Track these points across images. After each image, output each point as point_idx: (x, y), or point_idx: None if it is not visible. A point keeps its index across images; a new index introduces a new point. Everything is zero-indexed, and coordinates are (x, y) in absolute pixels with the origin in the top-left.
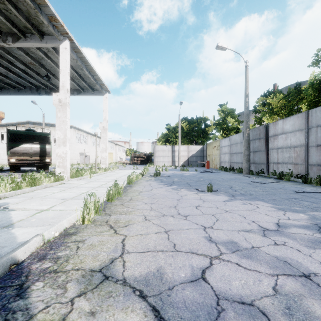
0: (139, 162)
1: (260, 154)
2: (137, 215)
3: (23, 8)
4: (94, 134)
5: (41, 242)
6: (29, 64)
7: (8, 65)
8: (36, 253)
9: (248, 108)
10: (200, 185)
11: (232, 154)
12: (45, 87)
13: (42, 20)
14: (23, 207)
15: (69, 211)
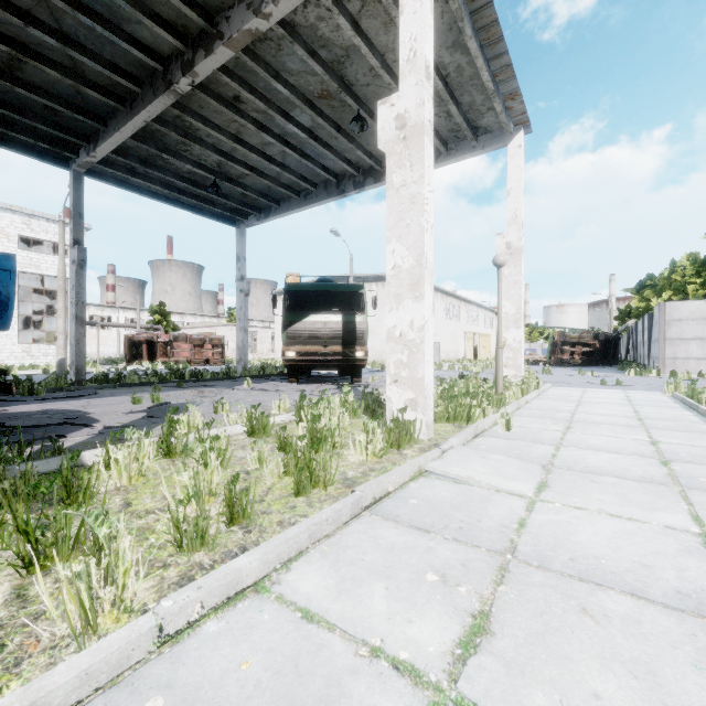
0: (577, 358)
1: None
2: None
3: None
4: (447, 291)
5: None
6: (320, 100)
7: (282, 130)
8: None
9: None
10: None
11: None
12: (354, 170)
13: None
14: None
15: None
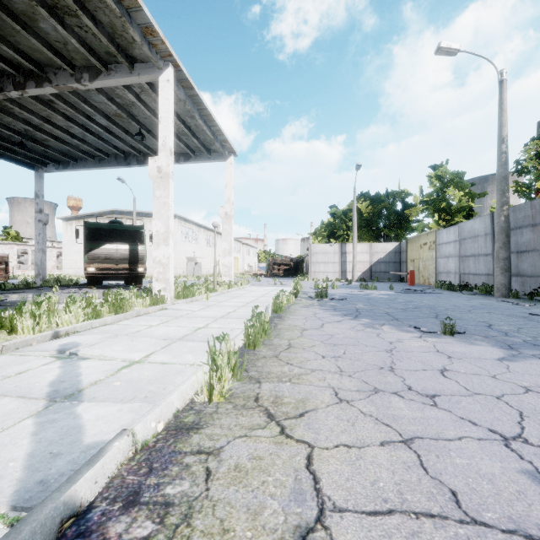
0: (282, 272)
1: (535, 256)
2: (316, 387)
3: (104, 20)
4: (208, 228)
5: (129, 449)
6: (114, 116)
7: (84, 122)
8: (119, 481)
9: (505, 165)
10: (418, 318)
11: (466, 257)
12: (137, 153)
13: (132, 37)
14: (102, 353)
15: (180, 368)
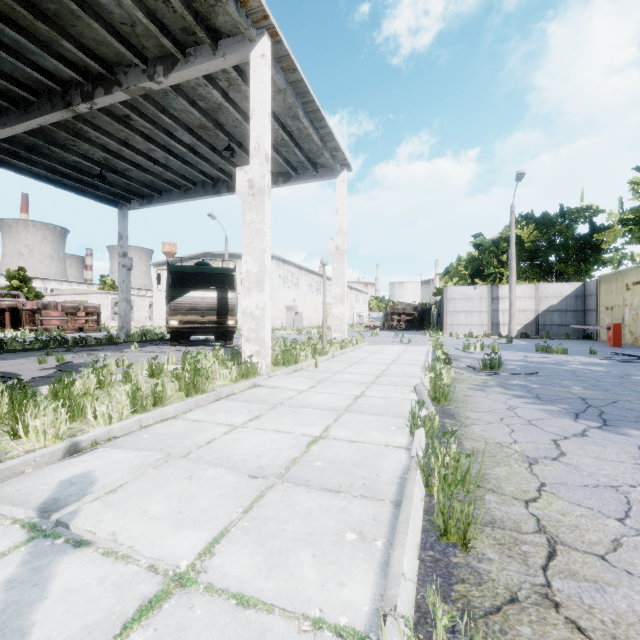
0: (403, 324)
1: None
2: None
3: None
4: (310, 270)
5: None
6: (199, 129)
7: (166, 142)
8: None
9: None
10: None
11: None
12: (227, 177)
13: None
14: (115, 530)
15: None
